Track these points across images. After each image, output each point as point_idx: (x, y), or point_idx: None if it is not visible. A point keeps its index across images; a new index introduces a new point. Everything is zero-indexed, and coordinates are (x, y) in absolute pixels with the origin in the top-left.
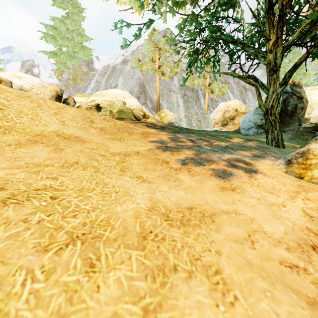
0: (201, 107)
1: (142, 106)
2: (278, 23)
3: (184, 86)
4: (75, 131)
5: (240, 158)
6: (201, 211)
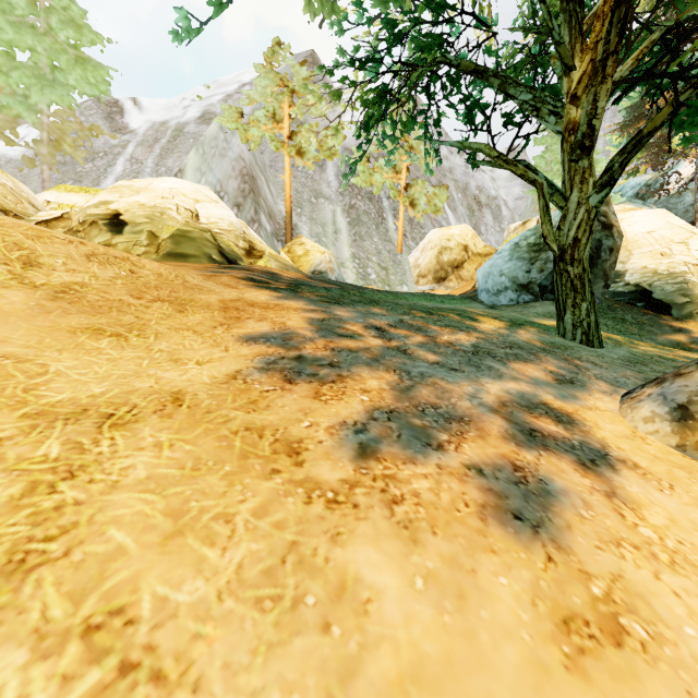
0: (390, 237)
1: (247, 226)
2: (616, 7)
3: (350, 186)
4: None
5: (532, 395)
6: None
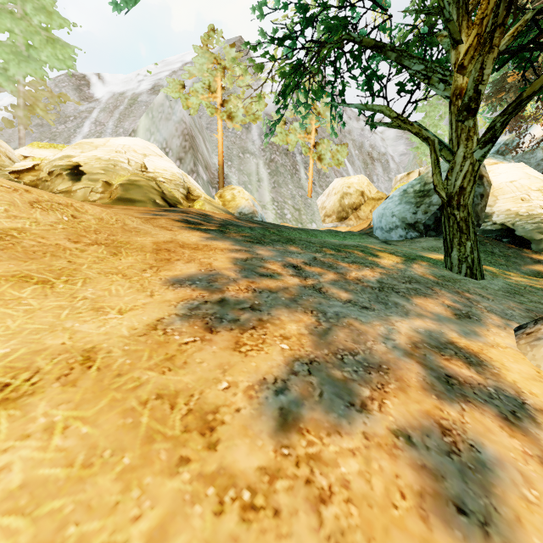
0: (302, 184)
1: (187, 176)
2: None
3: (271, 144)
4: None
5: (439, 333)
6: None
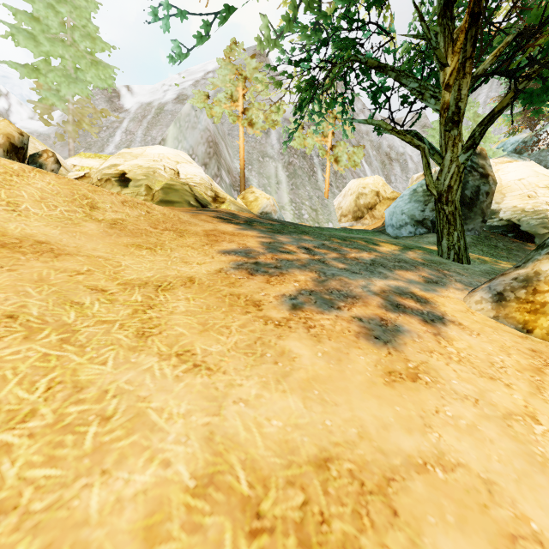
0: (319, 186)
1: (212, 180)
2: (468, 29)
3: (289, 148)
4: (42, 227)
5: (405, 288)
6: (355, 470)
